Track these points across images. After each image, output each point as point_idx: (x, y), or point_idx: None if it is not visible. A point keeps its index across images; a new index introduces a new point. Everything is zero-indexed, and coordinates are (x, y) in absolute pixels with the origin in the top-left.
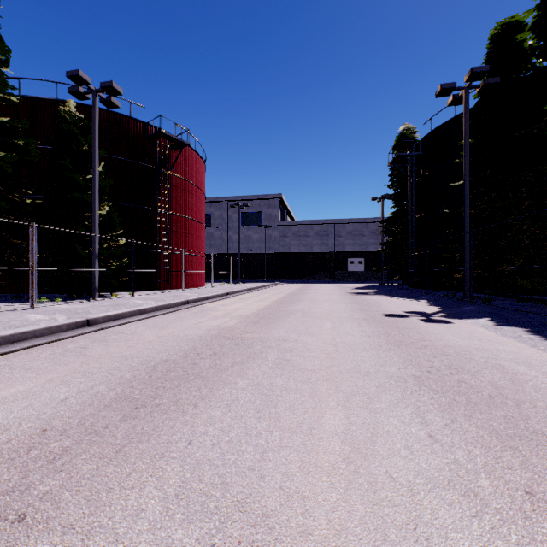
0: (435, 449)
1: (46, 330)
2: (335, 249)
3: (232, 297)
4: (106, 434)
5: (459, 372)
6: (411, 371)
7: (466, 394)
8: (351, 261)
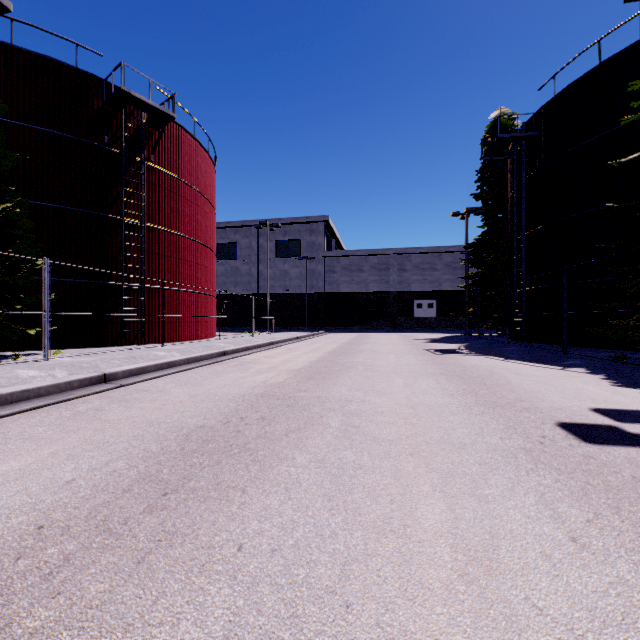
0: None
1: None
2: (398, 287)
3: (231, 358)
4: None
5: None
6: None
7: None
8: (419, 304)
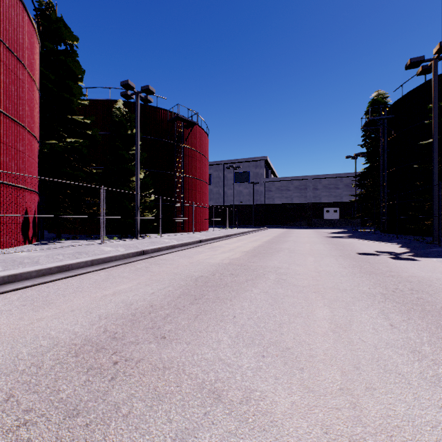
0: (394, 331)
1: (121, 256)
2: (312, 200)
3: (231, 238)
4: (185, 310)
5: (419, 292)
6: (379, 290)
7: (422, 305)
8: (327, 211)
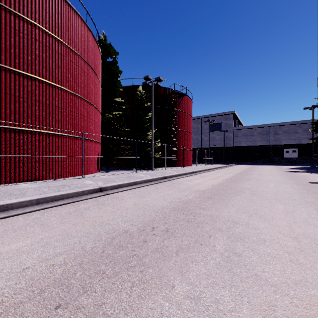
0: None
1: (156, 179)
2: (273, 143)
3: (211, 171)
4: (207, 201)
5: None
6: (317, 201)
7: None
8: (286, 151)
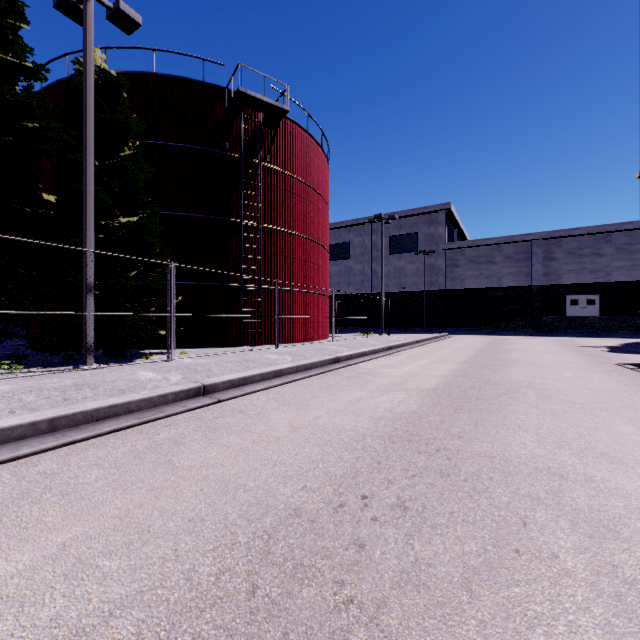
0: None
1: None
2: (542, 280)
3: (344, 367)
4: None
5: None
6: None
7: None
8: (573, 300)
